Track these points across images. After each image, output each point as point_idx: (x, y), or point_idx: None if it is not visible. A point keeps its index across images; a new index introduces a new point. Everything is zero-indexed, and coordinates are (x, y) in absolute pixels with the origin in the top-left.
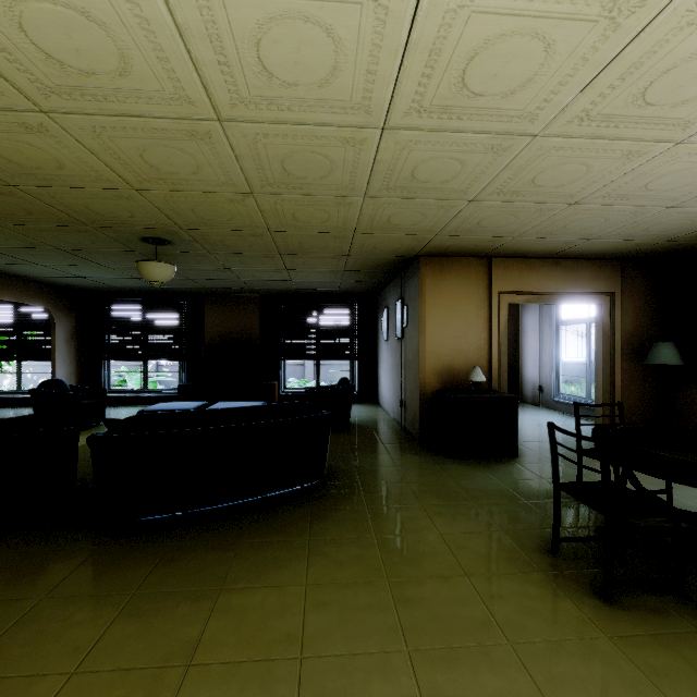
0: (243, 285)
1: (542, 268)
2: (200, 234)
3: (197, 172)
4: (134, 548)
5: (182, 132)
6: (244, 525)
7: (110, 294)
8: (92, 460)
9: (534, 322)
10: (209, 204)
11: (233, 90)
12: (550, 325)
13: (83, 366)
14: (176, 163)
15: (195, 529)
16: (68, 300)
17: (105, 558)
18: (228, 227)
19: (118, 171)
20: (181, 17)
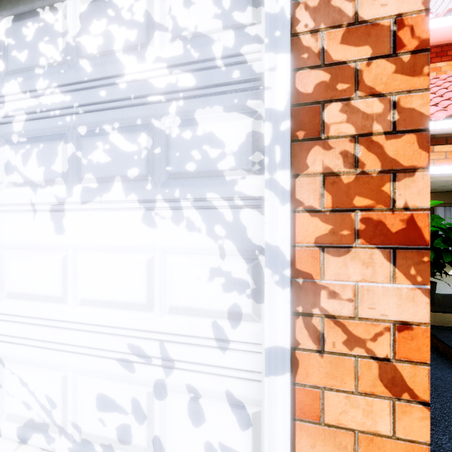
0: None
1: (441, 195)
2: None
3: None
4: None
5: None
6: None
7: None
8: None
9: (441, 211)
10: None
11: None
12: (449, 212)
13: None
14: None
15: None
16: None
17: None
18: None
19: None
20: None
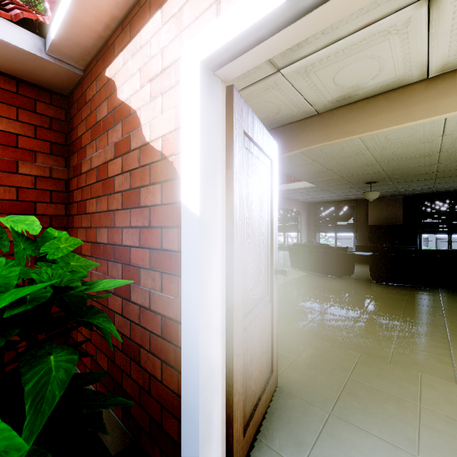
0: (396, 193)
1: None
2: (395, 178)
3: (416, 163)
4: (395, 289)
5: (421, 157)
6: (437, 293)
7: (320, 203)
8: (374, 261)
9: None
10: (411, 169)
11: (451, 146)
12: None
13: (308, 235)
14: (409, 163)
15: (415, 290)
16: (304, 207)
17: (387, 289)
18: (413, 174)
19: (383, 168)
20: (444, 141)
